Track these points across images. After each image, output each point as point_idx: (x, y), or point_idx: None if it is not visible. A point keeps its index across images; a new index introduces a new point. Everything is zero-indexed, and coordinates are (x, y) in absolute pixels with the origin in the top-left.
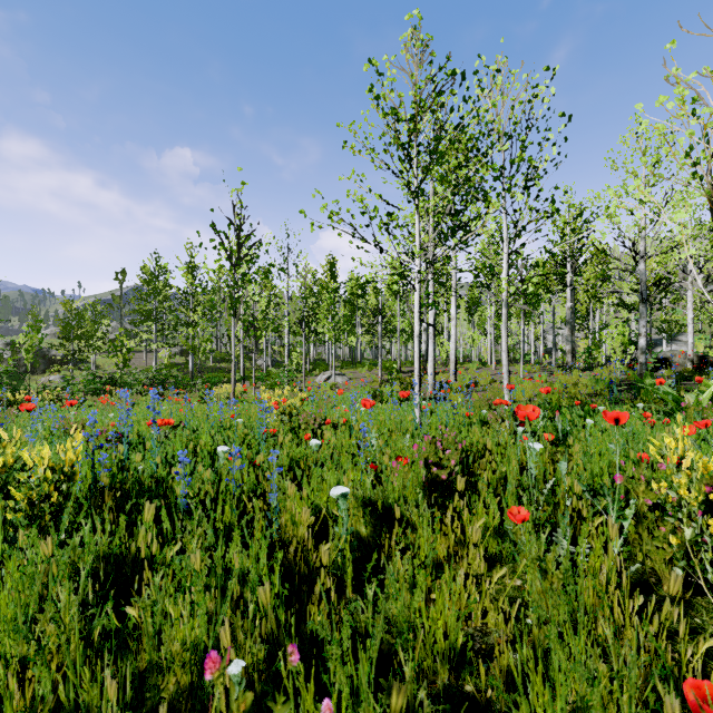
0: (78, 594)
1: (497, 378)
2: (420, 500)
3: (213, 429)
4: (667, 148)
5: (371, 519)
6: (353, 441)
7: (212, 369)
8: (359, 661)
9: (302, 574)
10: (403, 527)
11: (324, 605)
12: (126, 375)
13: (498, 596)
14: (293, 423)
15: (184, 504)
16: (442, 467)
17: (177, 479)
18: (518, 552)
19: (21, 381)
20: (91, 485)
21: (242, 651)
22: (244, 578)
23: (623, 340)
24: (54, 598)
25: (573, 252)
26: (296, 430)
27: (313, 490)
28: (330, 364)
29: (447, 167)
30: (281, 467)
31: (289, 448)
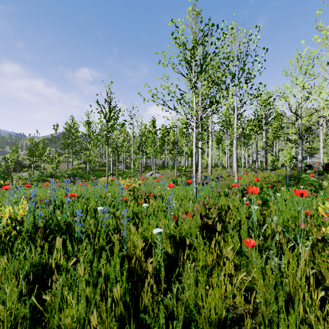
0: (18, 288)
1: (230, 174)
2: (198, 235)
3: (96, 198)
4: (318, 61)
5: (173, 245)
6: (164, 204)
7: (98, 170)
8: (168, 326)
9: (138, 274)
10: (190, 249)
11: (150, 290)
12: (58, 173)
13: (240, 286)
14: (135, 195)
15: (79, 236)
16: (209, 218)
17: (76, 224)
18: (249, 261)
19: (9, 175)
20: (33, 227)
21: (104, 323)
22: (108, 277)
23: (290, 156)
24: (5, 290)
25: (266, 115)
26: (136, 199)
27: (144, 229)
28: (152, 168)
29: (207, 75)
30: (128, 217)
31: (132, 208)
